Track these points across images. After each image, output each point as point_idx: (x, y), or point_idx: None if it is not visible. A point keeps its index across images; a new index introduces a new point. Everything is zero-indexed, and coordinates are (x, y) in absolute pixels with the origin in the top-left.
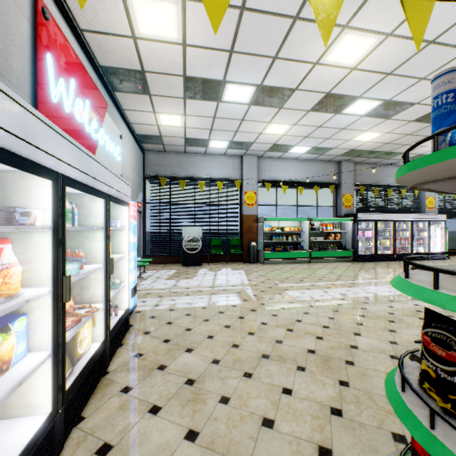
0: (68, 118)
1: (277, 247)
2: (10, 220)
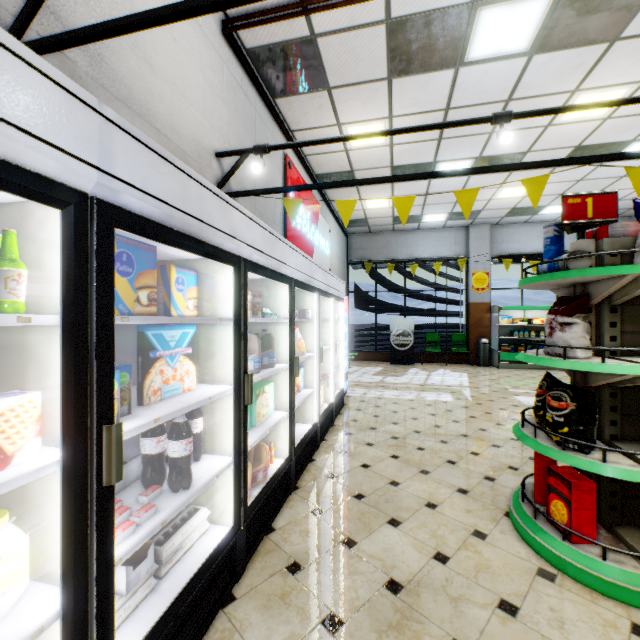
0: (299, 234)
1: (520, 346)
2: (304, 316)
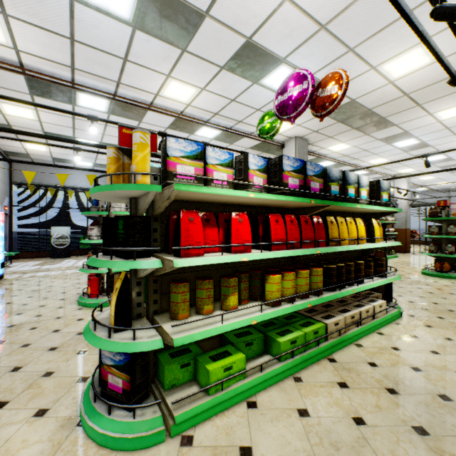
0: None
1: None
2: None
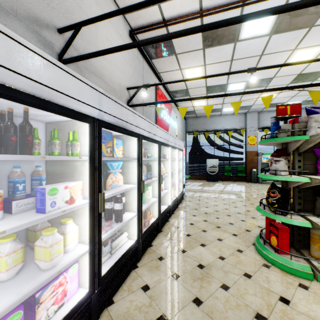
0: (162, 120)
1: None
2: (164, 157)
